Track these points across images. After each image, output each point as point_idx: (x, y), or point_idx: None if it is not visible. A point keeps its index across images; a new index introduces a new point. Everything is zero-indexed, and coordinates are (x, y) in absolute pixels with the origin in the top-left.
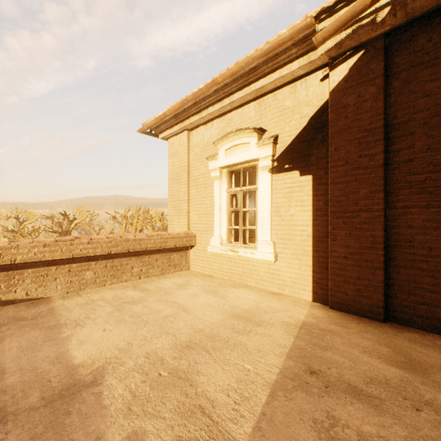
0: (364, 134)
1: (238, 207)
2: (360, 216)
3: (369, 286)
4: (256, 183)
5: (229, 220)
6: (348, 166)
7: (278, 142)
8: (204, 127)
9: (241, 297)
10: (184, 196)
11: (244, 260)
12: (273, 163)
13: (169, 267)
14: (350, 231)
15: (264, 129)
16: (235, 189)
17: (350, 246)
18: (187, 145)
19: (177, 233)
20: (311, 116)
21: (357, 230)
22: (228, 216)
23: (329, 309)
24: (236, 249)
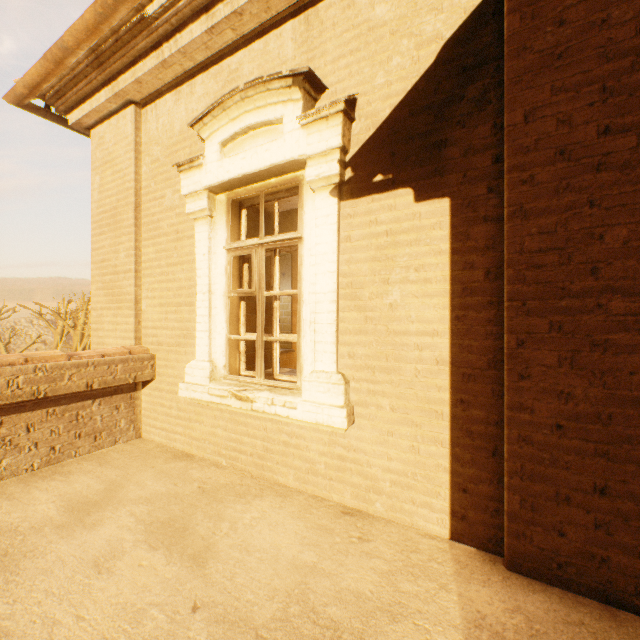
0: (620, 62)
1: (253, 286)
2: (608, 306)
3: (639, 516)
4: (299, 226)
5: (232, 318)
6: (567, 162)
7: (357, 116)
8: (174, 95)
9: (257, 548)
10: (126, 261)
11: (268, 419)
12: (344, 172)
13: (77, 441)
14: (573, 352)
15: (319, 83)
16: (246, 243)
17: (573, 395)
18: (134, 139)
19: (100, 351)
20: (447, 37)
21: (596, 349)
22: (231, 310)
23: (509, 572)
24: (248, 394)
